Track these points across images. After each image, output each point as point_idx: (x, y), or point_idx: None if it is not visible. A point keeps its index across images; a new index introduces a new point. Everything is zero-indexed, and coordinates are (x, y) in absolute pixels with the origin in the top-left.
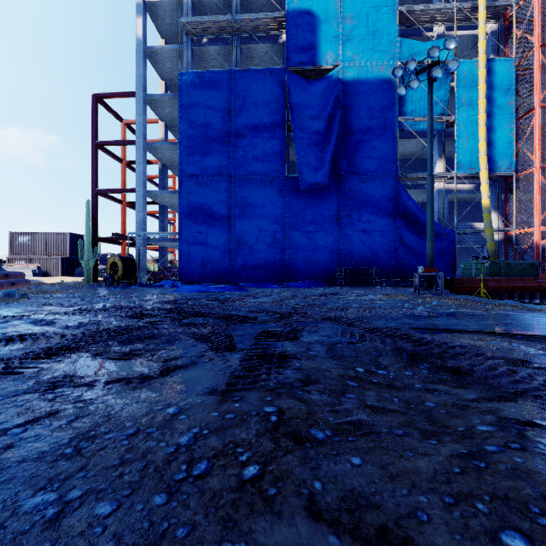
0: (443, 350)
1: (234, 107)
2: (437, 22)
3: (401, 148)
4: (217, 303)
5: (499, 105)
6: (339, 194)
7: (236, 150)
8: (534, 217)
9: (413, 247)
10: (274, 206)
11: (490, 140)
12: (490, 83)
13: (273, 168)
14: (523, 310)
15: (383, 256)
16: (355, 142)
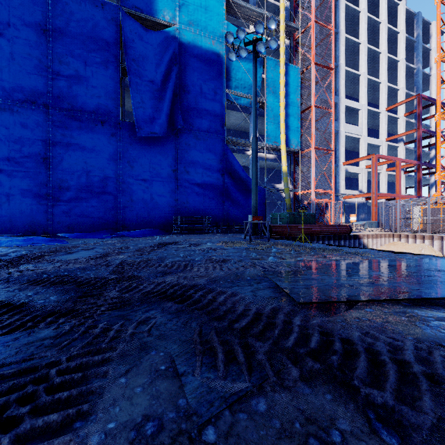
0: None
1: (53, 26)
2: (252, 22)
3: (226, 118)
4: None
5: (292, 99)
6: (176, 146)
7: (57, 78)
8: (311, 183)
9: (237, 200)
10: (106, 149)
11: (287, 123)
12: (286, 81)
13: (105, 108)
14: (348, 254)
15: (214, 207)
16: (190, 101)
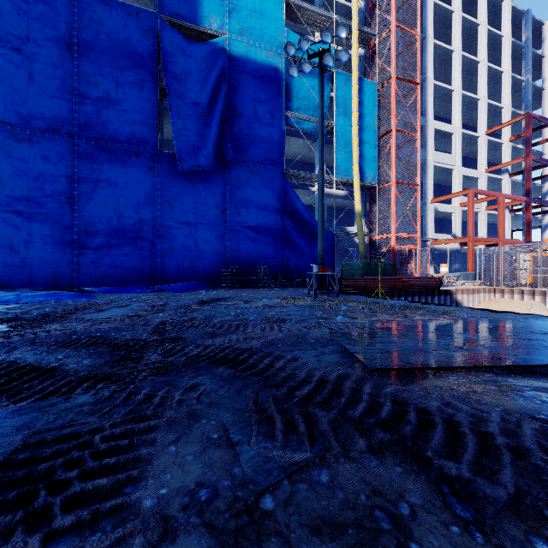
0: (547, 472)
1: (79, 40)
2: (318, 29)
3: (286, 147)
4: (7, 327)
5: (367, 121)
6: (225, 182)
7: (84, 102)
8: (391, 225)
9: (299, 247)
10: (141, 186)
11: (361, 152)
12: (360, 99)
13: (140, 137)
14: (435, 314)
15: (271, 255)
16: (242, 126)
